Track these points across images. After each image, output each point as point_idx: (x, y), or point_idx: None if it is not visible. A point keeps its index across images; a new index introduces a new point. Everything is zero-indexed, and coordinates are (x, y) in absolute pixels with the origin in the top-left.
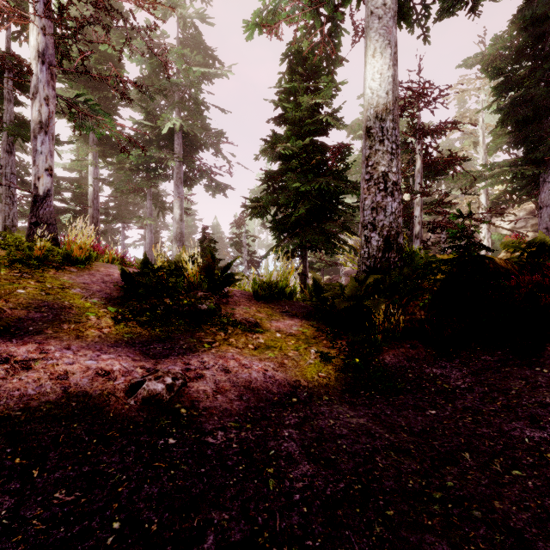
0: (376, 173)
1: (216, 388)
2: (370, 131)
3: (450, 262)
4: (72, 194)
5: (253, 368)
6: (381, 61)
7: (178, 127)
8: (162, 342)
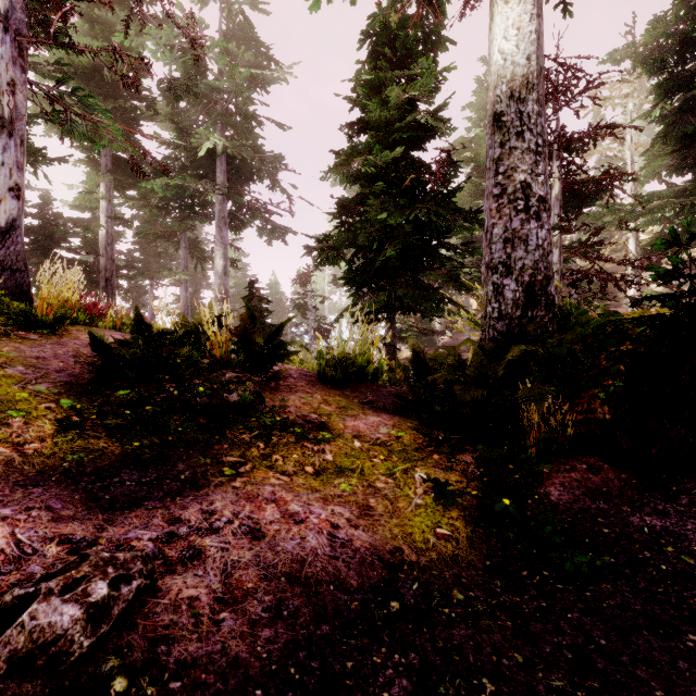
0: (512, 184)
1: (223, 588)
2: (502, 118)
3: (651, 322)
4: (82, 240)
5: (309, 523)
6: (518, 8)
7: (220, 149)
8: (142, 468)
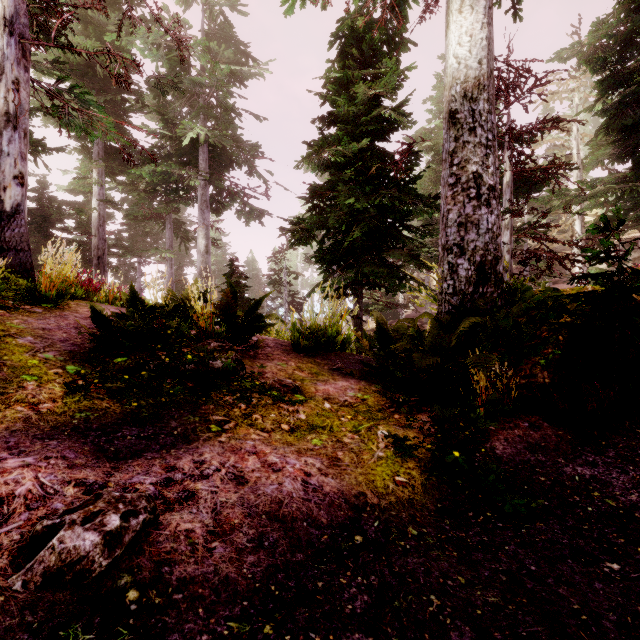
0: (465, 174)
1: (214, 523)
2: (456, 115)
3: (585, 298)
4: (76, 222)
5: (285, 471)
6: (471, 17)
7: (203, 138)
8: (140, 425)
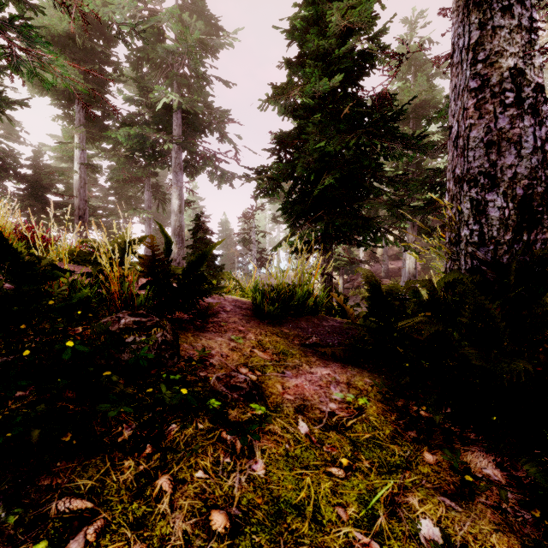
0: (496, 72)
1: None
2: None
3: None
4: (65, 186)
5: None
6: None
7: (176, 104)
8: None
